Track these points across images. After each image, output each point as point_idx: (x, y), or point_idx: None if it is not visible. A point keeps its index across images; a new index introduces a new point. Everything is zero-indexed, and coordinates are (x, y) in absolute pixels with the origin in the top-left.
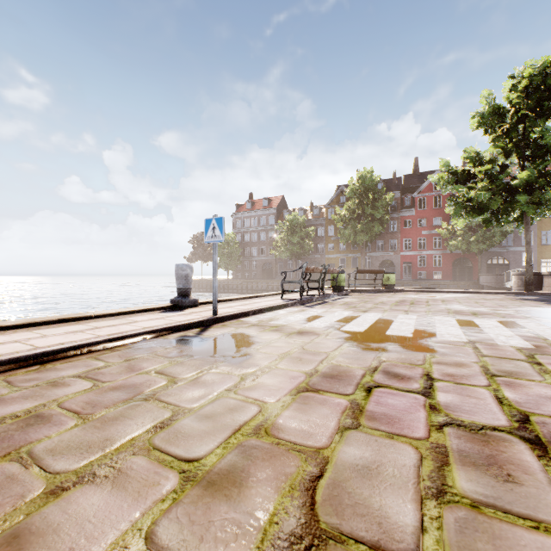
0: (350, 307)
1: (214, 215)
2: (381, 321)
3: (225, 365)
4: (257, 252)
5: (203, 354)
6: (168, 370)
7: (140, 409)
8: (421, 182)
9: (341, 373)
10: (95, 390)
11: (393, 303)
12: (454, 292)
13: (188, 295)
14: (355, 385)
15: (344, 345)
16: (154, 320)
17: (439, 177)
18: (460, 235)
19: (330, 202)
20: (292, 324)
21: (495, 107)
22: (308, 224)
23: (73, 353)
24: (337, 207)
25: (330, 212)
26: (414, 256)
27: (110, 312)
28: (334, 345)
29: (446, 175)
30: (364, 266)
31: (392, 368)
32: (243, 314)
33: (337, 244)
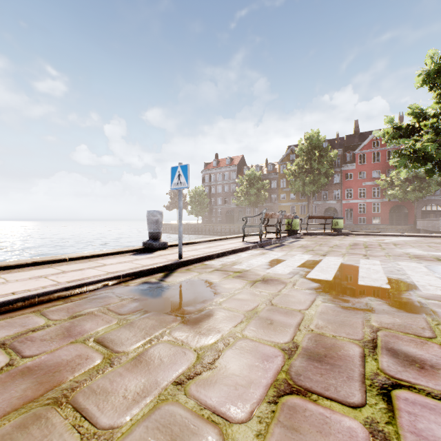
0: (308, 250)
1: (180, 163)
2: (346, 267)
3: (180, 329)
4: (222, 201)
5: (159, 309)
6: (110, 336)
7: (35, 429)
8: (361, 141)
9: (330, 350)
10: (2, 374)
11: (348, 246)
12: (399, 235)
13: (159, 239)
14: (360, 380)
15: (318, 300)
16: (121, 264)
17: (384, 132)
18: (397, 185)
19: (282, 160)
20: (255, 269)
21: (440, 64)
22: (263, 178)
23: (21, 305)
24: (288, 163)
25: (282, 167)
26: (355, 203)
27: (84, 255)
28: (306, 299)
29: (391, 130)
30: (311, 212)
31: (395, 342)
32: (207, 257)
33: (287, 194)
